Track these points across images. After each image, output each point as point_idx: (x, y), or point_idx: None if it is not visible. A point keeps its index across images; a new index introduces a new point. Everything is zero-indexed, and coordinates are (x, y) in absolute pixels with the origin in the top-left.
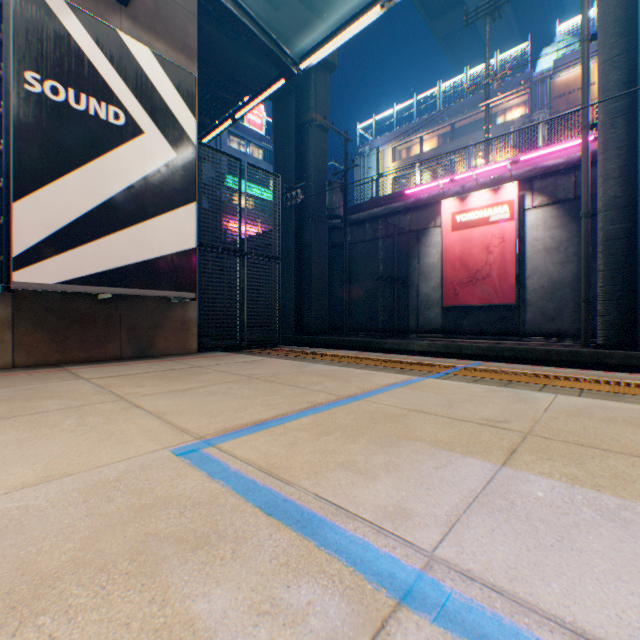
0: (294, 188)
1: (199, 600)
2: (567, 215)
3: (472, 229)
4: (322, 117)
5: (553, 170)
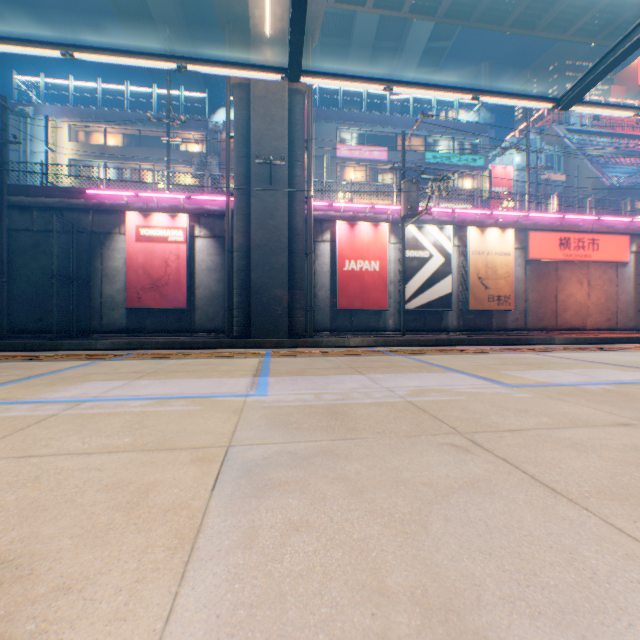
0: None
1: (6, 414)
2: (222, 247)
3: (156, 244)
4: None
5: (214, 214)
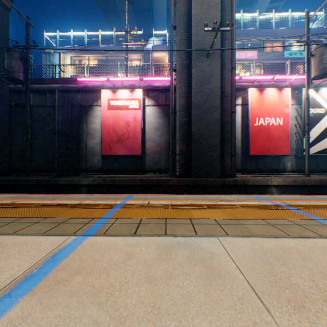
0: None
1: None
2: (163, 112)
3: (120, 110)
4: None
5: (158, 89)
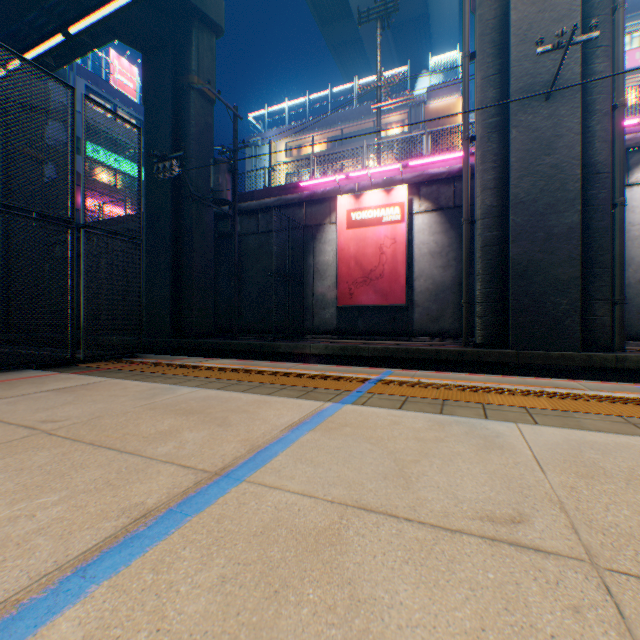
0: (169, 158)
1: None
2: (448, 222)
3: (367, 228)
4: (207, 85)
5: (437, 178)
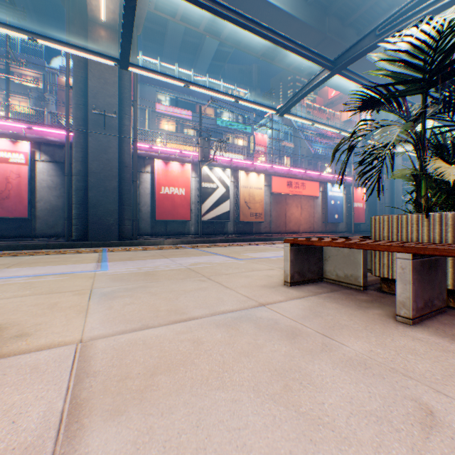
0: None
1: None
2: (62, 171)
3: None
4: None
5: (54, 143)
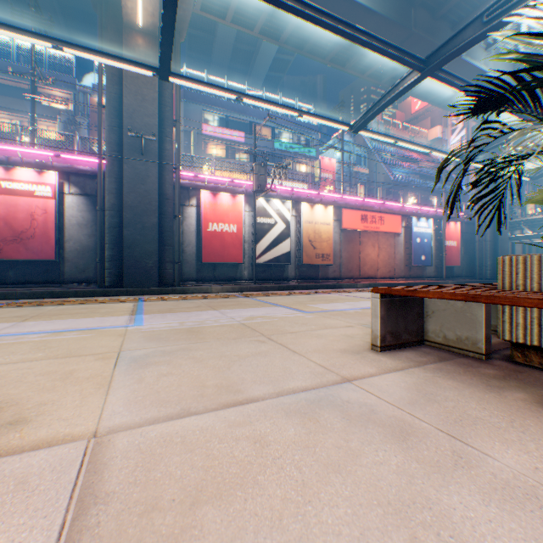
0: None
1: None
2: (94, 205)
3: (20, 197)
4: None
5: (85, 173)
